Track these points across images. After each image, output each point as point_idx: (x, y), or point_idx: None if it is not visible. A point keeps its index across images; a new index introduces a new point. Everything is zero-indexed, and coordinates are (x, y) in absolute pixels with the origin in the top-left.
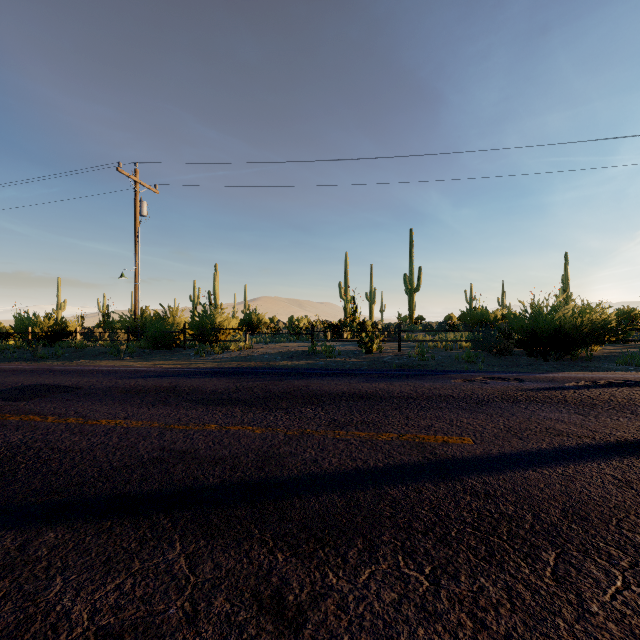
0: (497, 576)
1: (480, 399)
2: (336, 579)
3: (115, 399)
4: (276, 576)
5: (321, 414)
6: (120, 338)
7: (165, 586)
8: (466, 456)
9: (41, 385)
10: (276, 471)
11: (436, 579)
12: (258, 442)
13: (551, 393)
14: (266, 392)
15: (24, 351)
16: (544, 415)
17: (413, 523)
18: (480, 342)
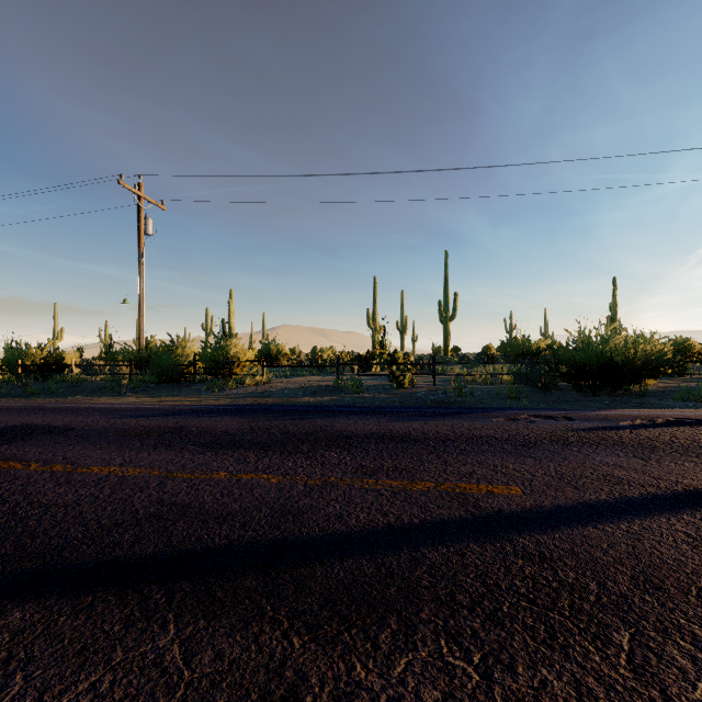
0: (562, 666)
1: (526, 441)
2: (365, 672)
3: (111, 442)
4: (291, 669)
5: (347, 459)
6: (122, 371)
7: (152, 685)
8: (515, 509)
9: (28, 426)
10: (294, 529)
11: (488, 671)
12: (274, 493)
13: (605, 433)
14: (285, 433)
15: (13, 386)
16: (600, 459)
17: (457, 595)
18: (523, 376)
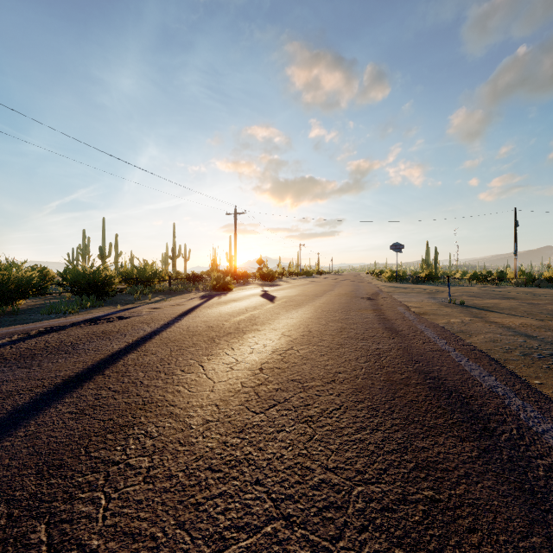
0: None
1: None
2: None
3: None
4: None
5: None
6: None
7: None
8: None
9: None
10: None
11: None
12: None
13: None
14: None
15: None
16: None
17: None
18: None
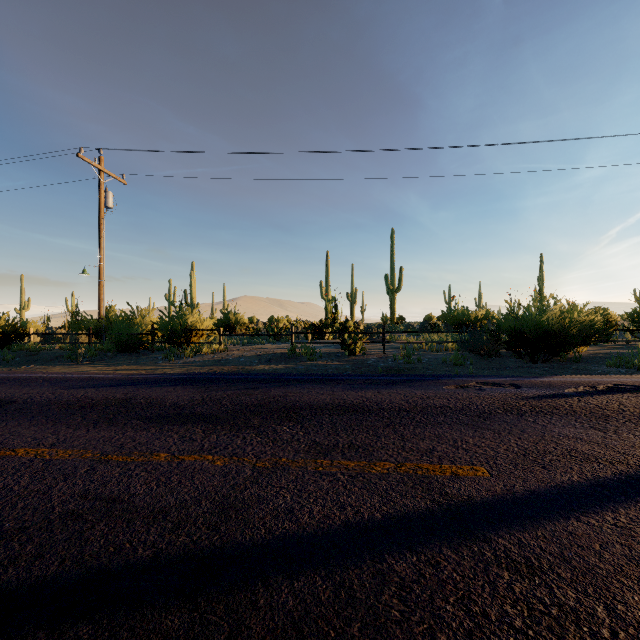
0: None
1: (481, 411)
2: None
3: (50, 417)
4: None
5: (300, 434)
6: (81, 340)
7: None
8: (485, 497)
9: None
10: (236, 532)
11: None
12: (217, 480)
13: (555, 402)
14: (236, 405)
15: None
16: (558, 431)
17: (437, 634)
18: (467, 343)
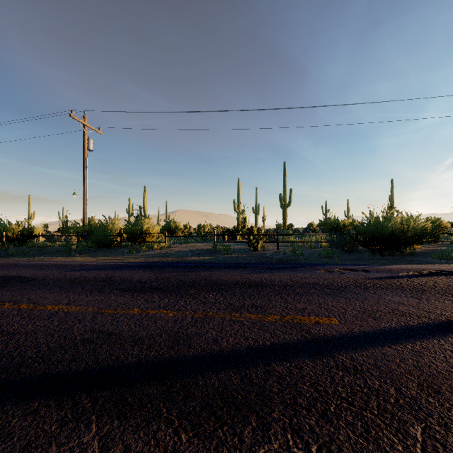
0: None
1: (339, 286)
2: None
3: (62, 288)
4: None
5: (220, 299)
6: (72, 240)
7: None
8: (335, 334)
9: (6, 276)
10: (184, 350)
11: None
12: (170, 324)
13: (391, 281)
14: (179, 281)
15: None
16: (389, 299)
17: (298, 399)
18: (335, 242)
